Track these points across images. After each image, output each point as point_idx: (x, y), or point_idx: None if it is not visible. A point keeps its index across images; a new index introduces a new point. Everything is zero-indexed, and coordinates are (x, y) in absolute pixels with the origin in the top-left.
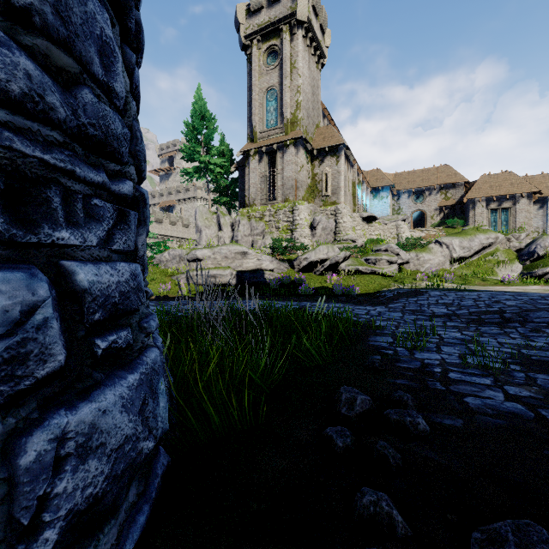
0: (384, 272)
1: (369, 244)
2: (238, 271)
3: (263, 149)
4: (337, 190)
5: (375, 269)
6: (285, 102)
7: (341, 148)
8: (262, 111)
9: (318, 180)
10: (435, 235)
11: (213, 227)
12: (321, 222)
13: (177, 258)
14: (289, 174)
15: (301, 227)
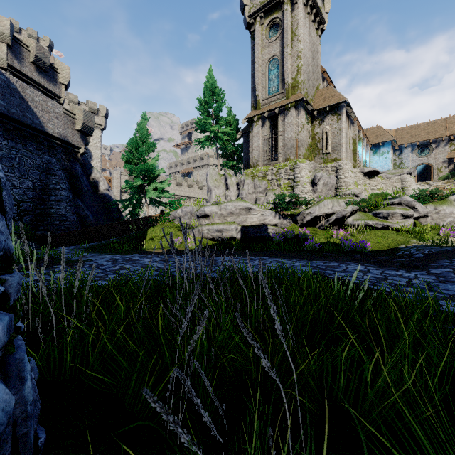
0: (399, 227)
1: (373, 198)
2: (243, 226)
3: (266, 114)
4: (338, 147)
5: (387, 224)
6: (286, 68)
7: (342, 106)
8: (265, 80)
9: (318, 139)
10: (445, 187)
11: (221, 187)
12: (322, 178)
13: (189, 214)
14: (290, 135)
15: (302, 184)
